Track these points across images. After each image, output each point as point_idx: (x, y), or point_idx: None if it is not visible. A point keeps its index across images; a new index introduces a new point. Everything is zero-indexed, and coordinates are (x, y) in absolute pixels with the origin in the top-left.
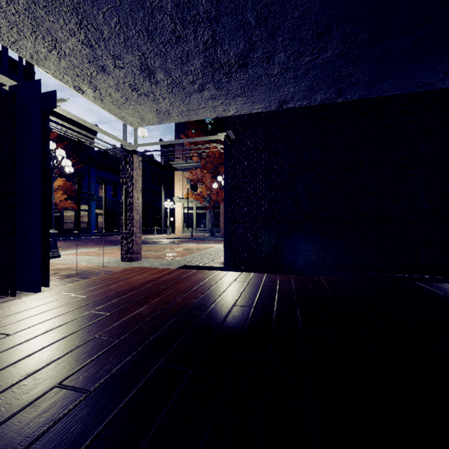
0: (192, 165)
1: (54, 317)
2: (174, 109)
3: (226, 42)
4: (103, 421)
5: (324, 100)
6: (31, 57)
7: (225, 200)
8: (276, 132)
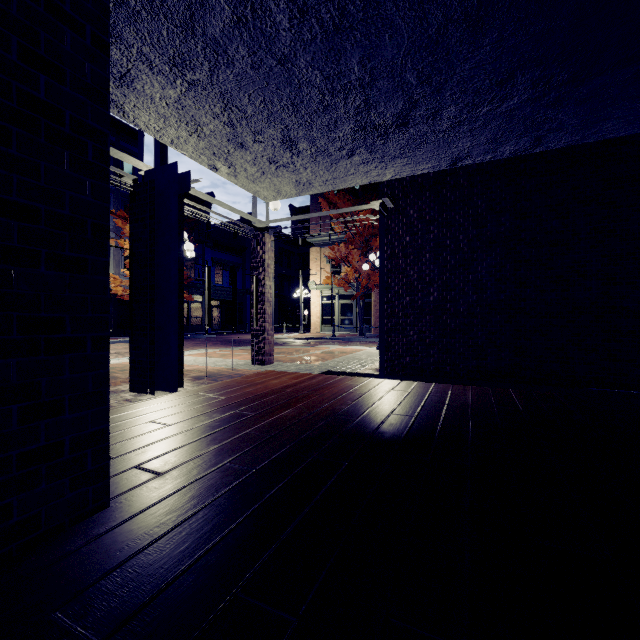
0: (333, 239)
1: (201, 414)
2: (316, 179)
3: (381, 104)
4: (274, 488)
5: (515, 152)
6: (171, 142)
7: (380, 288)
8: (449, 195)
